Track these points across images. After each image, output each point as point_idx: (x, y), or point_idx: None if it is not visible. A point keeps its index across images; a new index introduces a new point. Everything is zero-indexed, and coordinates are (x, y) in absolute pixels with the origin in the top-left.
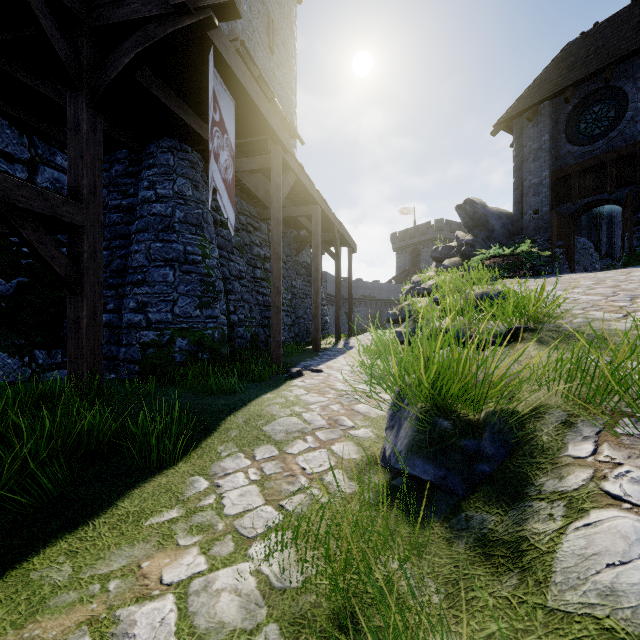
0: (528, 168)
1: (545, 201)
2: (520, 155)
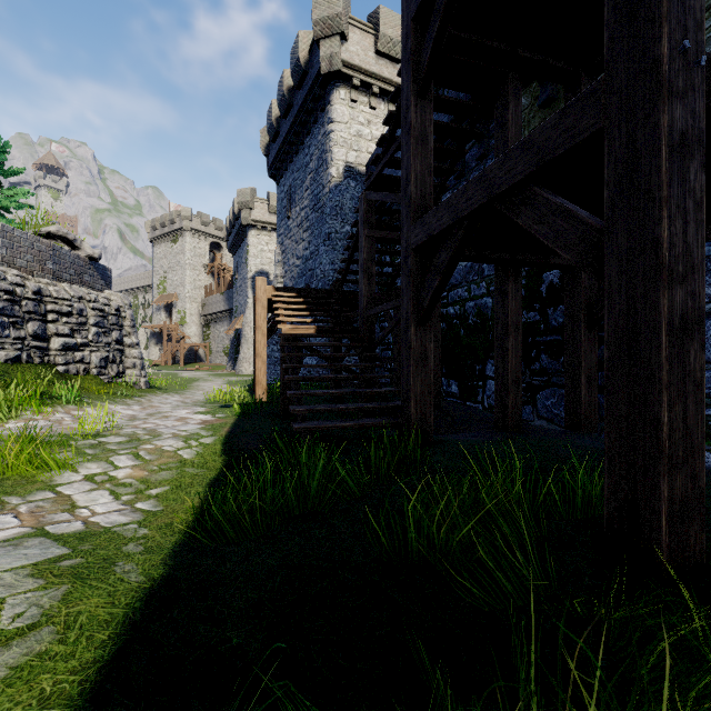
0: None
1: None
2: None
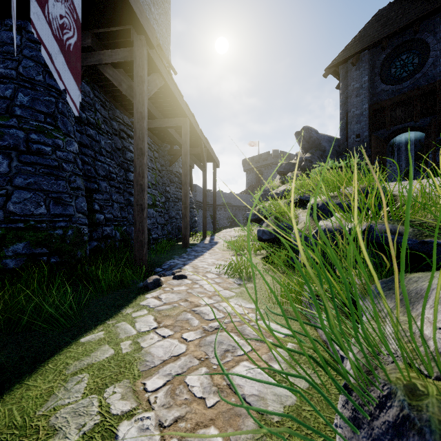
0: (352, 102)
1: (365, 128)
2: (345, 93)
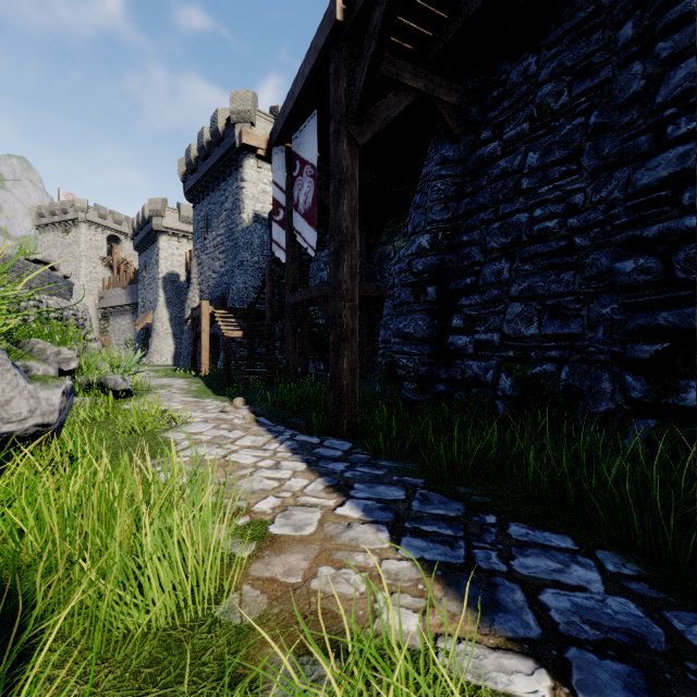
0: None
1: None
2: None
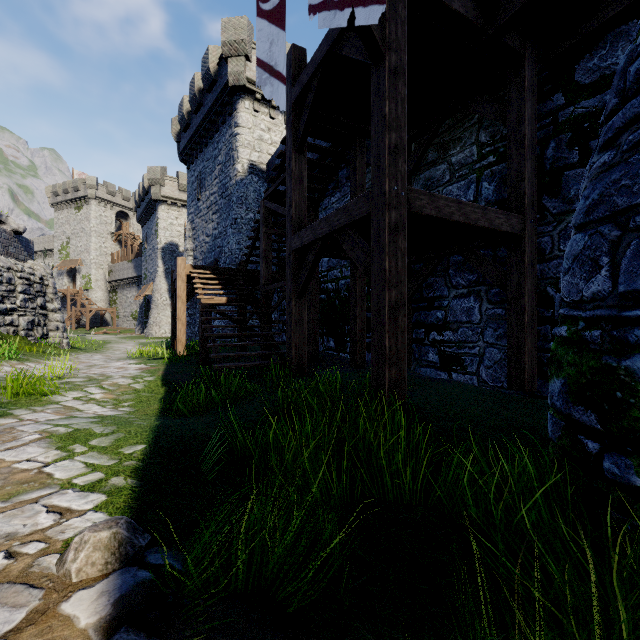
0: None
1: None
2: None
